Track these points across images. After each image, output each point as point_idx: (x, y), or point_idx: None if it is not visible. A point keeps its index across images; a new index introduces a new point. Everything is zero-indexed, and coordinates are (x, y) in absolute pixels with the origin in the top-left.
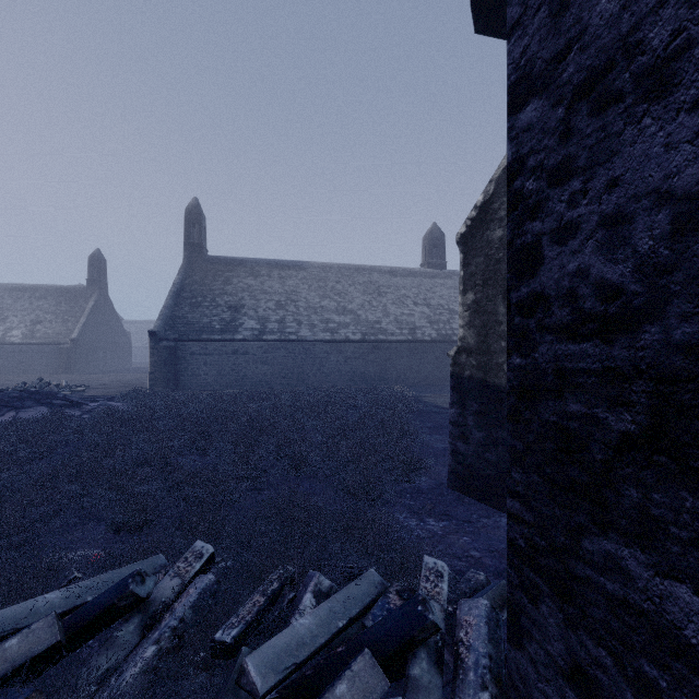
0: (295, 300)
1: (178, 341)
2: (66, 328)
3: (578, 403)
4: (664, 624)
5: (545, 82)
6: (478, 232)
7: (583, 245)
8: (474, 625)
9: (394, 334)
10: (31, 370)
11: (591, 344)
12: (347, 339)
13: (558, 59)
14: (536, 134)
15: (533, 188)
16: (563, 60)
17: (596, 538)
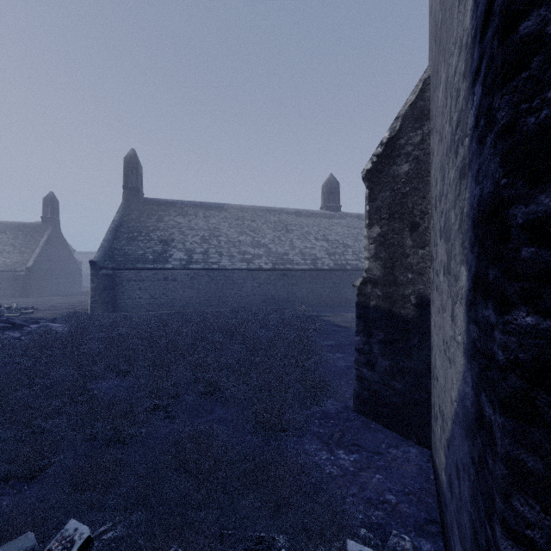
0: (217, 236)
1: (116, 269)
2: (22, 258)
3: None
4: None
5: None
6: (384, 167)
7: None
8: None
9: (299, 264)
10: None
11: None
12: (261, 268)
13: None
14: None
15: None
16: None
17: None
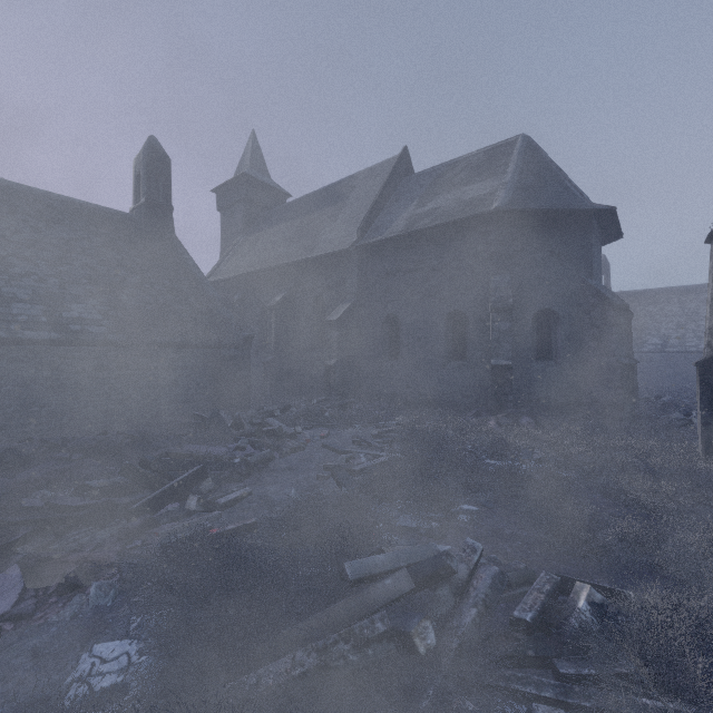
0: (695, 320)
1: None
2: None
3: None
4: None
5: None
6: None
7: None
8: None
9: None
10: None
11: None
12: None
13: None
14: None
15: None
16: None
17: None
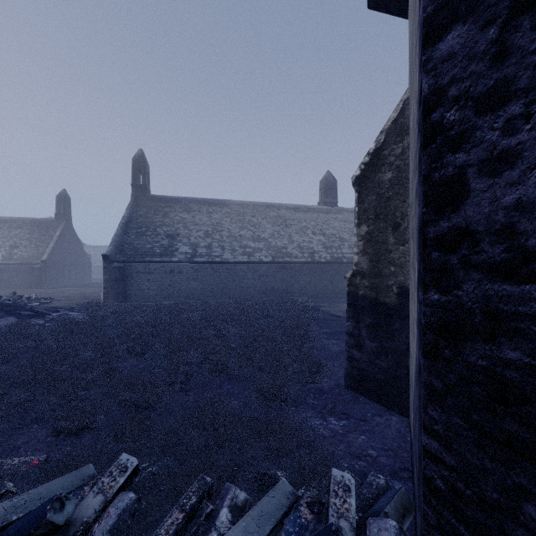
0: (220, 230)
1: (126, 262)
2: (37, 251)
3: (517, 351)
4: None
5: (471, 4)
6: (371, 174)
7: (525, 175)
8: None
9: (297, 257)
10: (9, 285)
11: None
12: (261, 261)
13: None
14: (460, 62)
15: (455, 118)
16: None
17: None
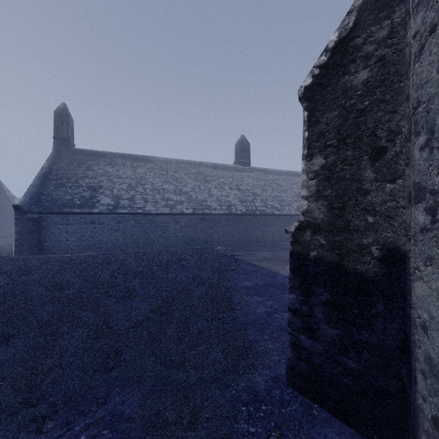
0: (143, 184)
1: (42, 213)
2: None
3: None
4: None
5: None
6: (331, 79)
7: None
8: None
9: (216, 209)
10: None
11: None
12: (182, 212)
13: None
14: None
15: None
16: None
17: None
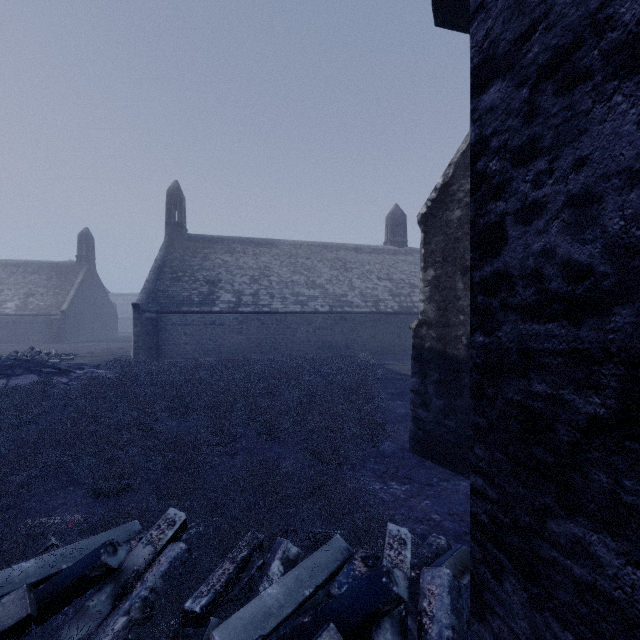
0: (268, 275)
1: (160, 313)
2: (56, 300)
3: (543, 383)
4: (637, 615)
5: (509, 63)
6: (438, 212)
7: (549, 225)
8: (437, 594)
9: (359, 307)
10: (24, 340)
11: (557, 325)
12: (316, 311)
13: (522, 40)
14: (500, 115)
15: (496, 168)
16: (527, 40)
17: (563, 521)
